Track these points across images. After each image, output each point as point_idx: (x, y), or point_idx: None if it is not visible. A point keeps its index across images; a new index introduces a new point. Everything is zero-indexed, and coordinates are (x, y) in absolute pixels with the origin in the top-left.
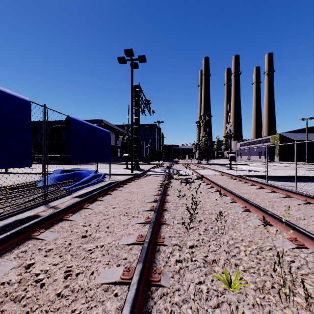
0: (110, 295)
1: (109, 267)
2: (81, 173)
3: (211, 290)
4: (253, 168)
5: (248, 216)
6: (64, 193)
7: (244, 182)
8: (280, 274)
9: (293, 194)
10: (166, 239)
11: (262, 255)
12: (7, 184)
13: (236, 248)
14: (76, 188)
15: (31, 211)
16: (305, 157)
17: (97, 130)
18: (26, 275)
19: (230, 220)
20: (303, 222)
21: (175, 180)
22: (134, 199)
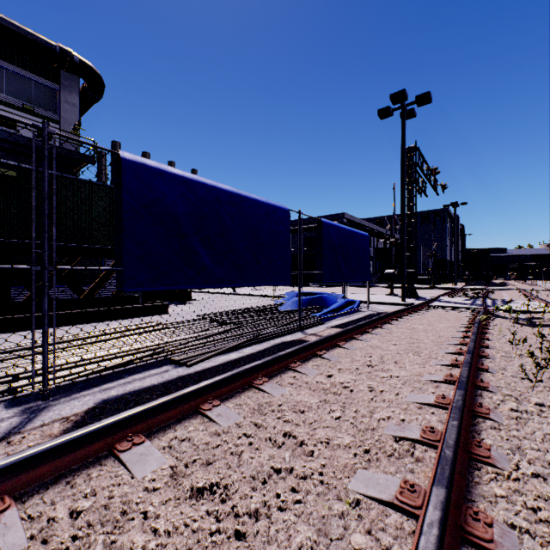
0: (425, 411)
1: (415, 393)
2: (326, 298)
3: None
4: None
5: None
6: (316, 320)
7: None
8: None
9: None
10: (492, 386)
11: None
12: (245, 306)
13: None
14: (328, 316)
15: (291, 336)
16: None
17: (352, 234)
18: (333, 381)
19: None
20: None
21: (501, 319)
22: (422, 338)
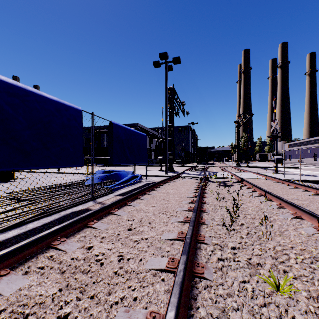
0: (158, 279)
1: (154, 257)
2: (120, 174)
3: (256, 289)
4: (306, 172)
5: (299, 223)
6: (107, 191)
7: (294, 187)
8: None
9: None
10: (207, 238)
11: (317, 265)
12: (61, 182)
13: (284, 255)
14: (117, 187)
15: (82, 205)
16: None
17: (135, 133)
18: (89, 255)
19: (276, 226)
20: None
21: (212, 183)
22: (171, 200)
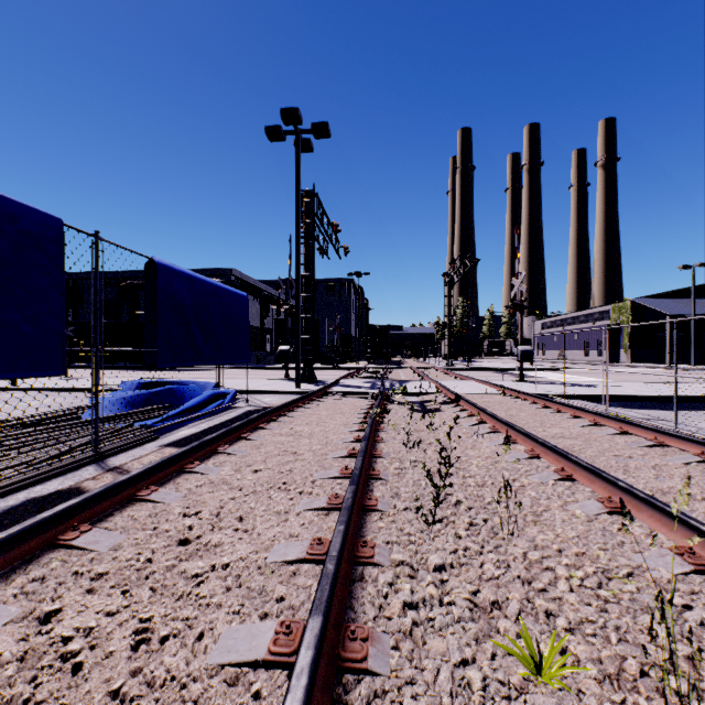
0: (242, 696)
1: (241, 621)
2: (182, 391)
3: (492, 682)
4: (573, 378)
5: (570, 491)
6: (142, 435)
7: (555, 411)
8: (660, 639)
9: (671, 439)
10: (379, 550)
11: (611, 589)
12: (13, 414)
13: (546, 573)
14: (171, 423)
15: (63, 479)
16: (689, 354)
17: (219, 291)
18: (39, 643)
19: (528, 500)
20: (703, 506)
21: (397, 405)
22: (302, 451)
